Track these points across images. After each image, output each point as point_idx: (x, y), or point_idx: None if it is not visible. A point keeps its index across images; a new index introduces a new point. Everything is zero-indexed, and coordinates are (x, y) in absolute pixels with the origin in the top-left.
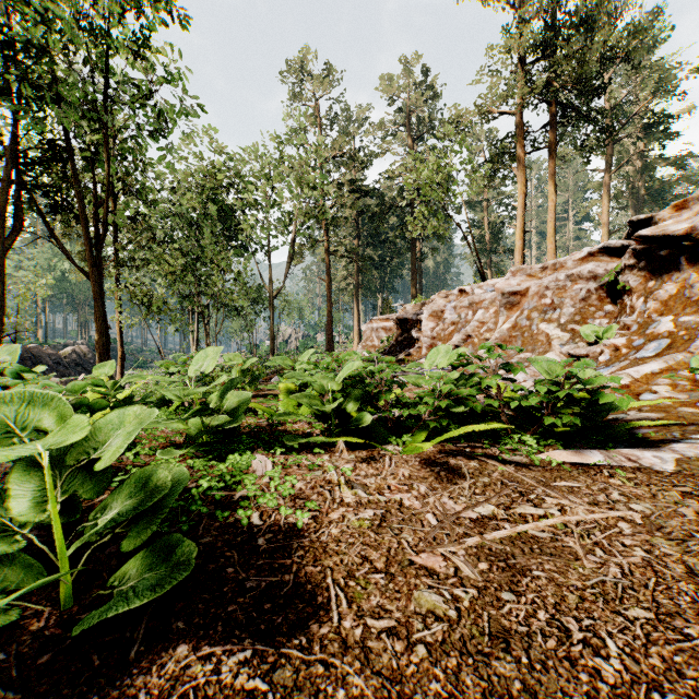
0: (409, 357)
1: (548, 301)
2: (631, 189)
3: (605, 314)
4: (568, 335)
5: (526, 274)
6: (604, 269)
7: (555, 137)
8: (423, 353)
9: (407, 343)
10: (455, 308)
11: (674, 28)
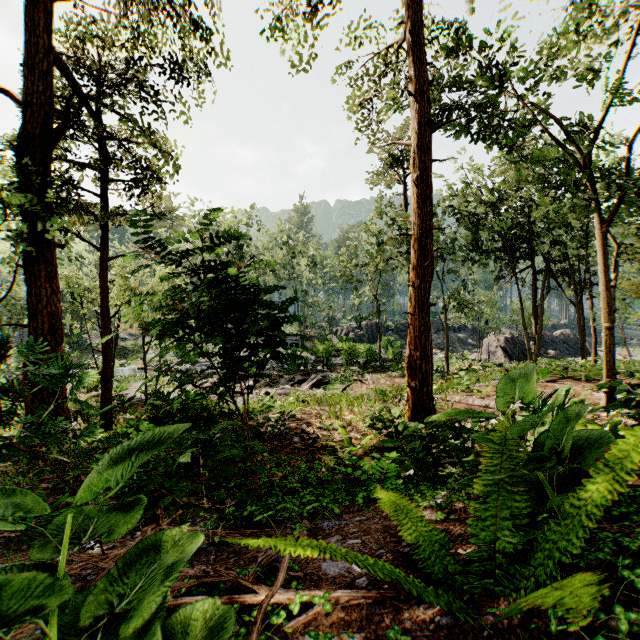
0: None
1: None
2: None
3: None
4: None
5: None
6: None
7: None
8: None
9: None
10: None
11: None
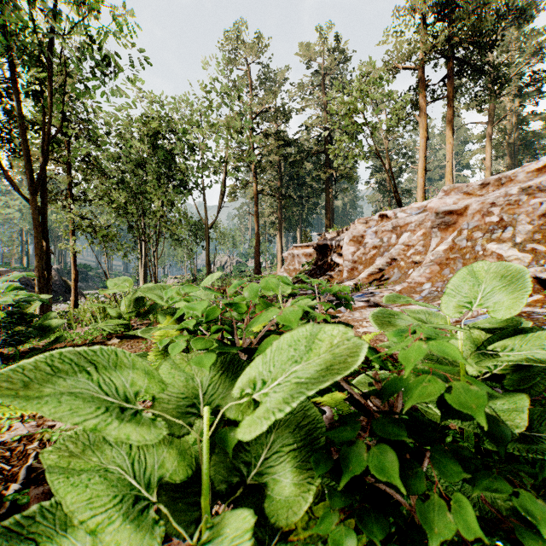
0: (329, 280)
1: (495, 219)
2: (508, 140)
3: None
4: (529, 256)
5: (463, 192)
6: None
7: (452, 88)
8: (344, 276)
9: (327, 267)
10: (377, 233)
11: None
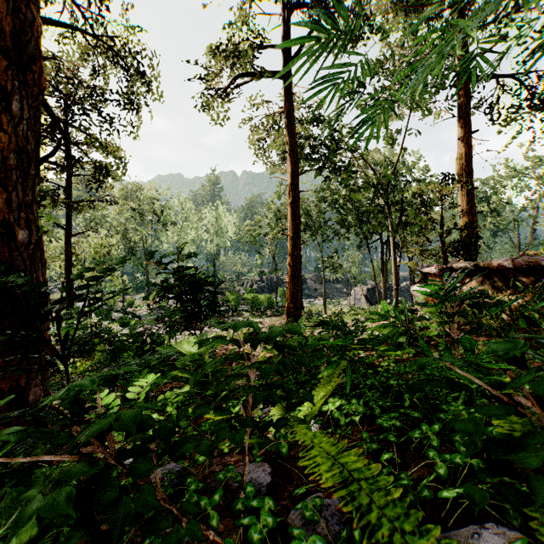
0: None
1: None
2: None
3: None
4: None
5: None
6: None
7: None
8: None
9: None
10: None
11: None
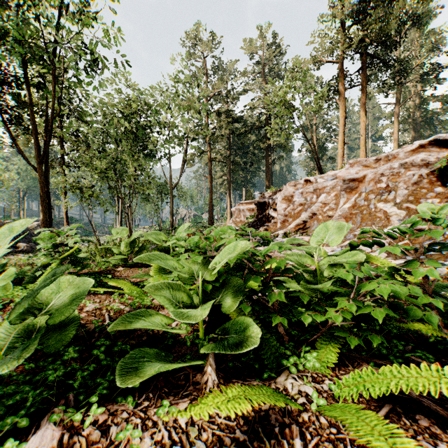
0: (267, 229)
1: (384, 185)
2: (412, 117)
3: (435, 194)
4: (404, 212)
5: (363, 165)
6: (435, 157)
7: (365, 77)
8: (278, 226)
9: (266, 219)
10: (302, 193)
11: (443, 7)
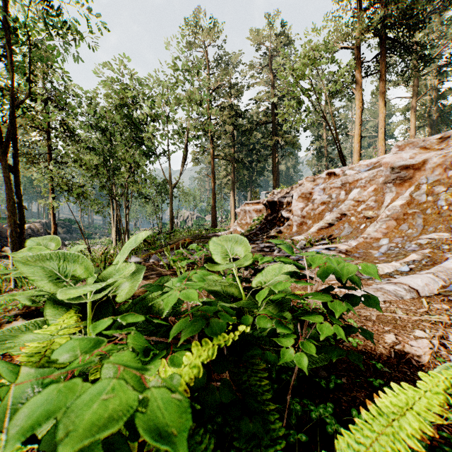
0: (279, 234)
1: None
2: (428, 112)
3: None
4: None
5: (419, 147)
6: None
7: (385, 64)
8: (293, 230)
9: (277, 221)
10: (325, 189)
11: None
